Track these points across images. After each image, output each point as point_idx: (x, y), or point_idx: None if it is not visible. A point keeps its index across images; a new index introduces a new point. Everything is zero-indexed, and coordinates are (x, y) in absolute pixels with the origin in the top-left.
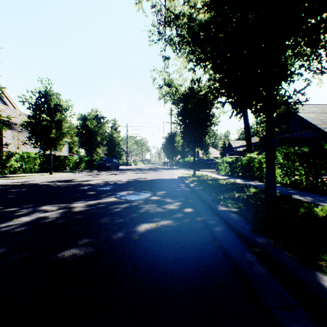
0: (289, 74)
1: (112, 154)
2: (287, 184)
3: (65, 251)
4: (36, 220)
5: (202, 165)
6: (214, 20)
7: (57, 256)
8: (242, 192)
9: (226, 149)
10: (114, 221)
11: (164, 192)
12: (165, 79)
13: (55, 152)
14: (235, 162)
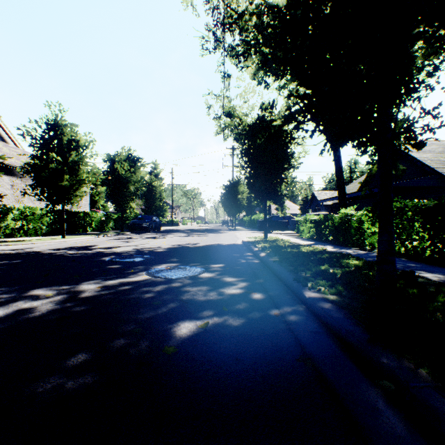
0: (417, 84)
1: (151, 209)
2: (401, 252)
3: (40, 382)
4: (13, 316)
5: (275, 225)
6: (298, 1)
7: (22, 394)
8: (339, 267)
9: (308, 203)
10: (139, 317)
11: (222, 266)
12: (225, 106)
13: (72, 207)
14: (324, 220)
